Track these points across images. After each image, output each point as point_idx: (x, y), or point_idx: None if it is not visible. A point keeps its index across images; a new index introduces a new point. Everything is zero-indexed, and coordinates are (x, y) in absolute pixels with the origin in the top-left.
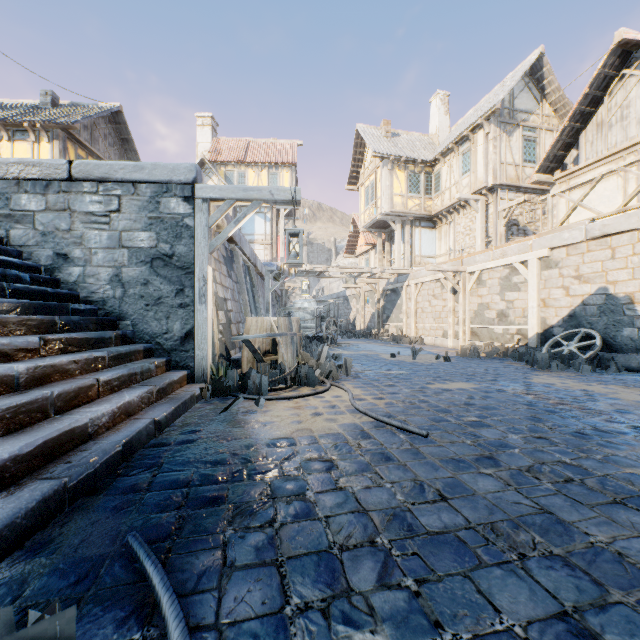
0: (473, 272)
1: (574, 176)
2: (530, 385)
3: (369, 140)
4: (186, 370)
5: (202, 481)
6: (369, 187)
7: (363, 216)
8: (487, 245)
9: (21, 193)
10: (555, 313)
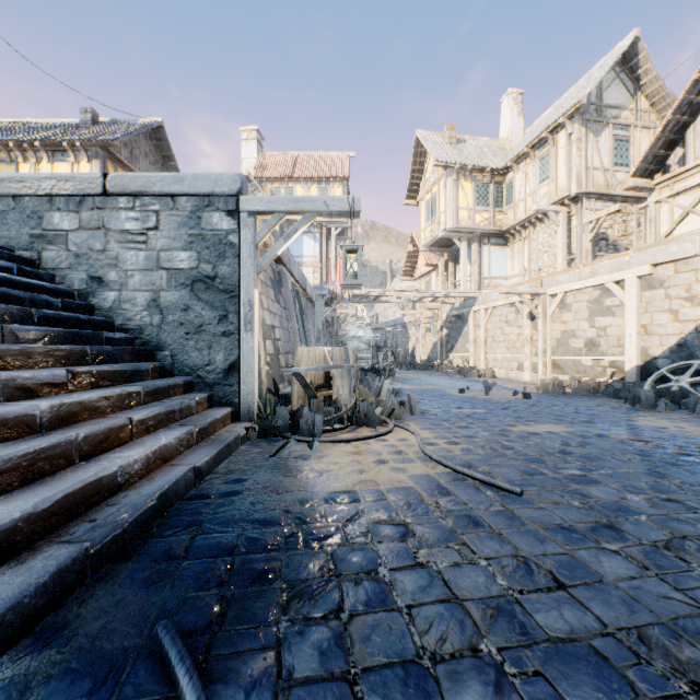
0: (555, 294)
1: (679, 179)
2: (637, 429)
3: (431, 148)
4: (230, 407)
5: (249, 547)
6: (430, 201)
7: (423, 234)
8: (569, 263)
9: (54, 211)
10: (659, 342)
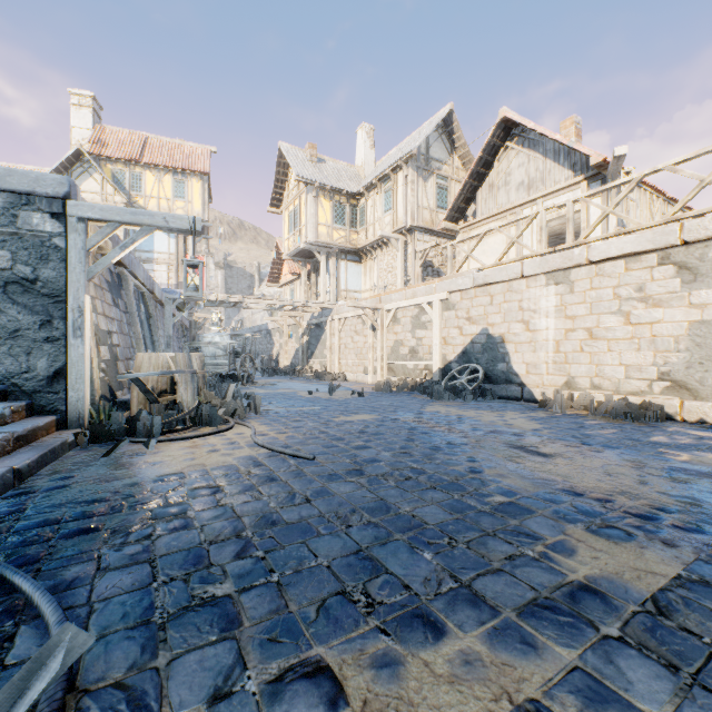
0: (390, 310)
1: (473, 228)
2: (421, 414)
3: (293, 162)
4: (55, 415)
5: (76, 517)
6: (293, 212)
7: (287, 243)
8: (407, 284)
9: None
10: (453, 350)
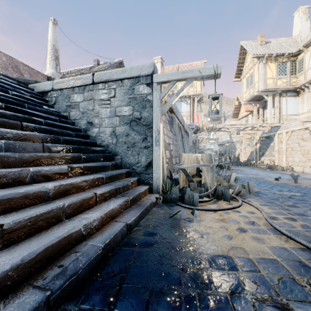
0: None
1: None
2: None
3: (249, 49)
4: (148, 185)
5: (157, 309)
6: (249, 77)
7: (244, 95)
8: None
9: (74, 94)
10: None
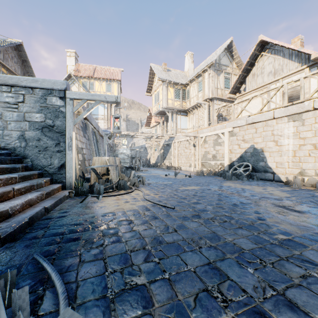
0: (202, 137)
1: (244, 96)
2: (222, 186)
3: (156, 72)
4: (61, 183)
5: (70, 232)
6: (156, 94)
7: (154, 108)
8: (209, 124)
9: None
10: (235, 156)
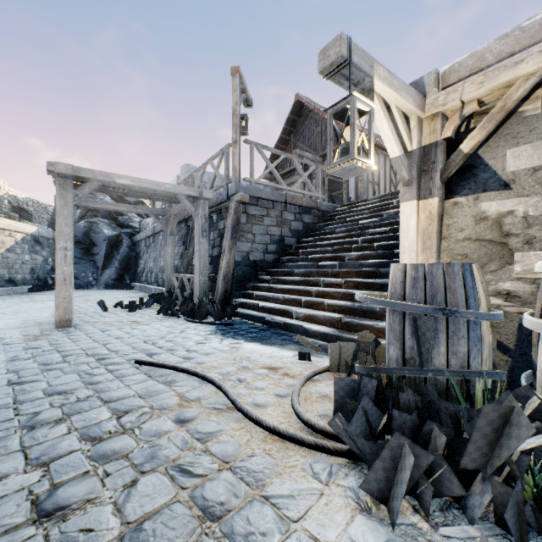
0: None
1: None
2: None
3: None
4: None
5: (242, 332)
6: None
7: None
8: None
9: None
10: None
